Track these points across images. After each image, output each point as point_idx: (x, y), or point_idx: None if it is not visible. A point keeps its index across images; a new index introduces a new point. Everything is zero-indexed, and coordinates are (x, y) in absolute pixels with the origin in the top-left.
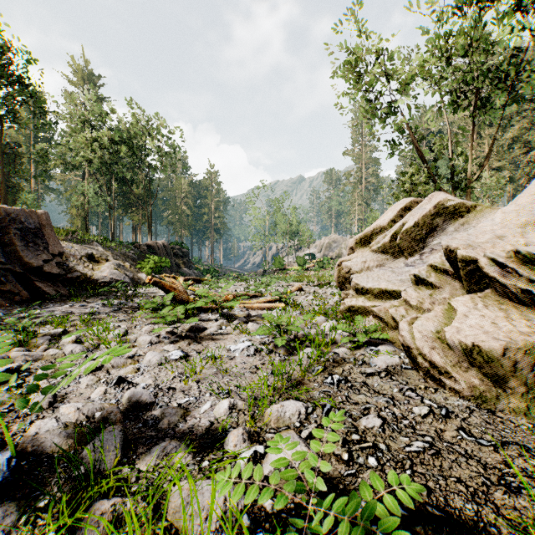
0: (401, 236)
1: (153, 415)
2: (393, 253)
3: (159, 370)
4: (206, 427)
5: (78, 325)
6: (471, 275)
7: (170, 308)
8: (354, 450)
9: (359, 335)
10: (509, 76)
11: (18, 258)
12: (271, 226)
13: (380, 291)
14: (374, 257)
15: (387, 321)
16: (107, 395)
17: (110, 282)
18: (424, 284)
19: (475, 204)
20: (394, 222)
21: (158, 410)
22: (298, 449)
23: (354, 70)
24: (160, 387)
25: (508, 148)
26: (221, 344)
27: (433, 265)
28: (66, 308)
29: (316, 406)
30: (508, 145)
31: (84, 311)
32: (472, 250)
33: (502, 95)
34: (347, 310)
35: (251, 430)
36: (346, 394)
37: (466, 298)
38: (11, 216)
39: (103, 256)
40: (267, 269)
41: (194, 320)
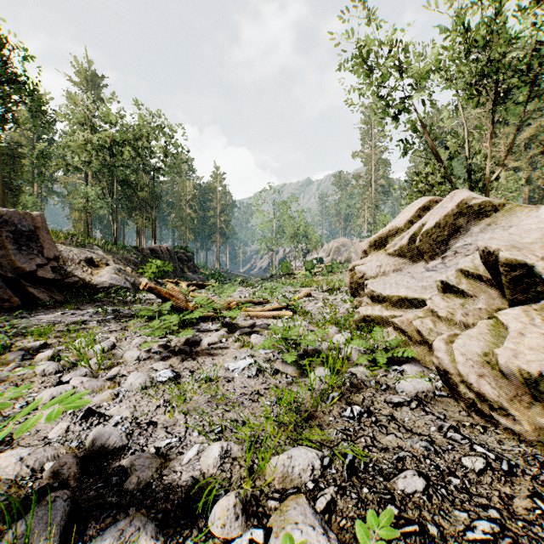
0: (421, 238)
1: (121, 466)
2: (411, 257)
3: (141, 396)
4: (187, 488)
5: (63, 336)
6: (515, 282)
7: (165, 317)
8: (394, 539)
9: (379, 352)
10: (531, 68)
11: (10, 262)
12: (278, 229)
13: (399, 299)
14: (390, 260)
15: (411, 334)
16: (69, 434)
17: (110, 287)
18: (453, 292)
19: (503, 202)
20: (411, 223)
21: (128, 460)
22: (313, 540)
23: (365, 64)
24: (139, 421)
25: (525, 148)
26: (220, 361)
27: (464, 270)
28: (57, 315)
29: (334, 455)
30: (525, 145)
31: (75, 319)
32: (517, 252)
33: (525, 88)
34: (362, 320)
35: (247, 493)
36: (371, 434)
37: (518, 311)
38: (3, 218)
39: (103, 260)
40: (274, 274)
41: (188, 333)
